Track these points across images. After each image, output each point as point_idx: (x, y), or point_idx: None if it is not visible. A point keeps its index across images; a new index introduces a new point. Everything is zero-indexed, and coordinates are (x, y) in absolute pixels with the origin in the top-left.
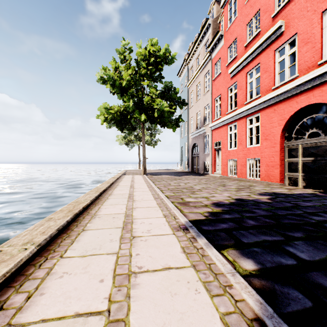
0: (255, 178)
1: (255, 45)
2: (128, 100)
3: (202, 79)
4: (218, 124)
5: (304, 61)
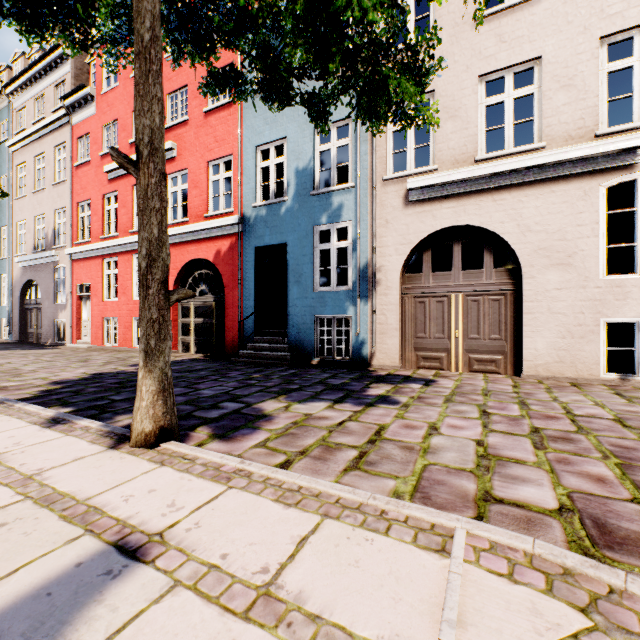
0: None
1: None
2: None
3: (49, 151)
4: (87, 253)
5: (194, 206)
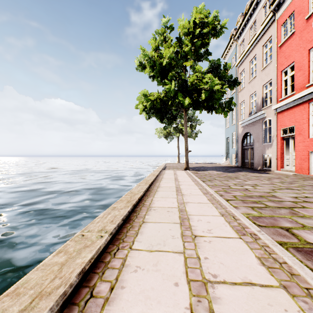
0: None
1: None
2: (169, 83)
3: (258, 52)
4: (290, 104)
5: None
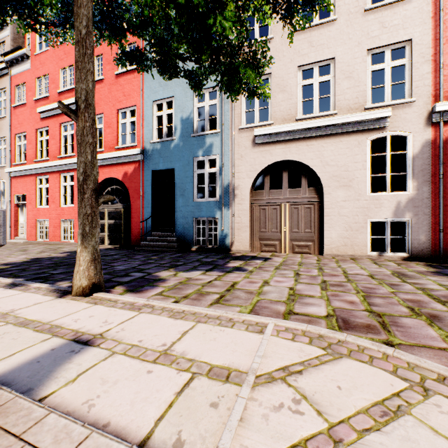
0: (70, 240)
1: (69, 100)
2: None
3: None
4: (23, 172)
5: (108, 140)
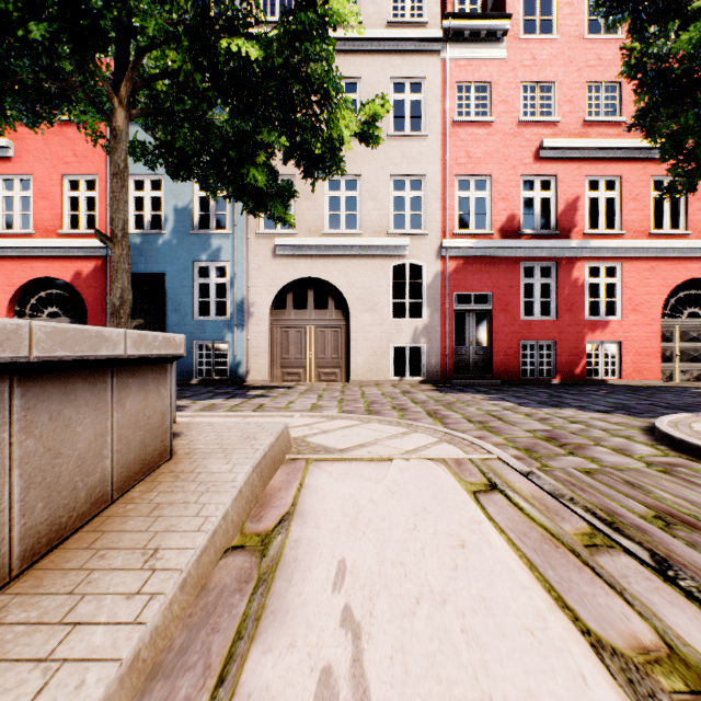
0: None
1: None
2: None
3: None
4: None
5: (43, 219)
